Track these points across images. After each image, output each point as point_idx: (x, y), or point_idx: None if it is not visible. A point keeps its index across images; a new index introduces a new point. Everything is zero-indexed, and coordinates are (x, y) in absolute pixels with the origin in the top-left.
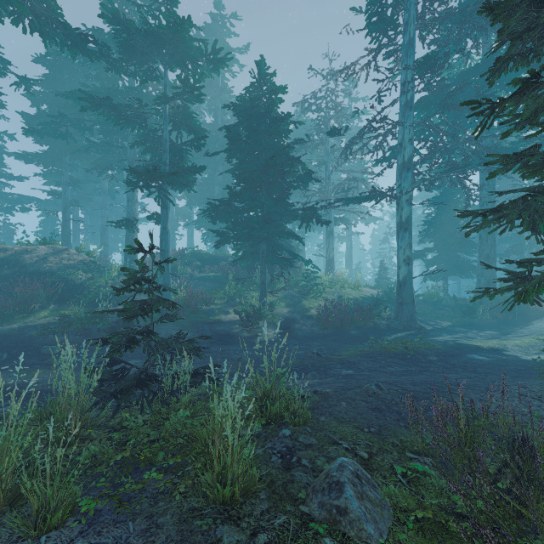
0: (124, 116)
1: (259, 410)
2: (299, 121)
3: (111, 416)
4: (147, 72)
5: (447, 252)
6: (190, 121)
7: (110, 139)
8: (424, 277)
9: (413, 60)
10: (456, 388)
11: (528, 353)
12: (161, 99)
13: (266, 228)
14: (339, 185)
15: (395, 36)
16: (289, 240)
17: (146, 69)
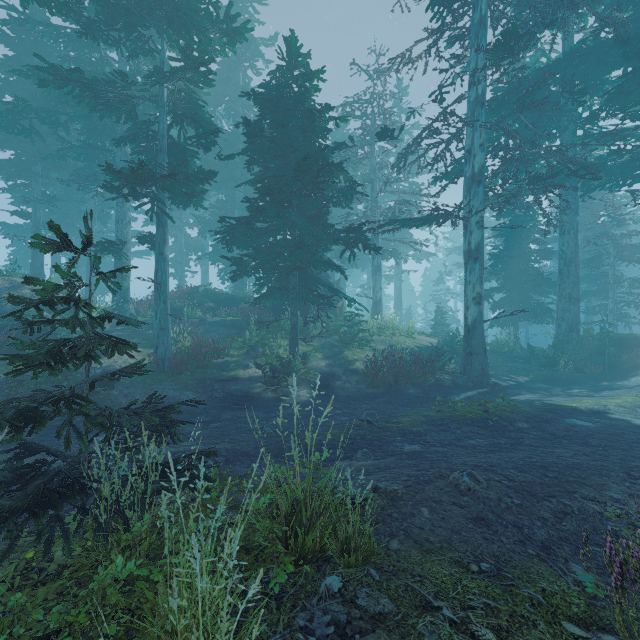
0: (103, 98)
1: (283, 537)
2: (341, 117)
3: None
4: (136, 42)
5: (518, 293)
6: (197, 112)
7: (94, 142)
8: (490, 323)
9: (485, 44)
10: (583, 475)
11: (637, 415)
12: (154, 76)
13: (298, 254)
14: (389, 209)
15: (462, 14)
16: (327, 275)
17: (135, 37)
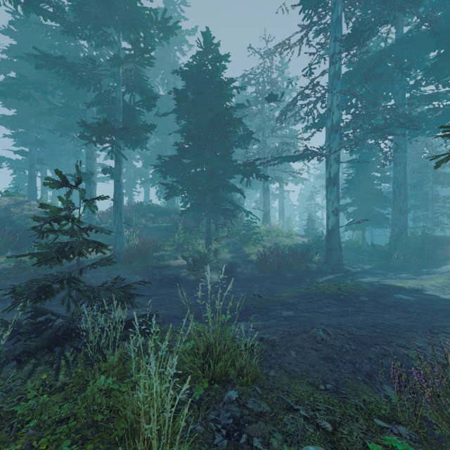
0: (79, 76)
1: (201, 367)
2: (241, 87)
3: (25, 379)
4: (101, 37)
5: (365, 206)
6: (142, 84)
7: (72, 103)
8: (345, 227)
9: (340, 36)
10: (400, 331)
11: (444, 292)
12: (114, 60)
13: (211, 181)
14: (274, 148)
15: (325, 14)
16: (231, 194)
17: (100, 33)
